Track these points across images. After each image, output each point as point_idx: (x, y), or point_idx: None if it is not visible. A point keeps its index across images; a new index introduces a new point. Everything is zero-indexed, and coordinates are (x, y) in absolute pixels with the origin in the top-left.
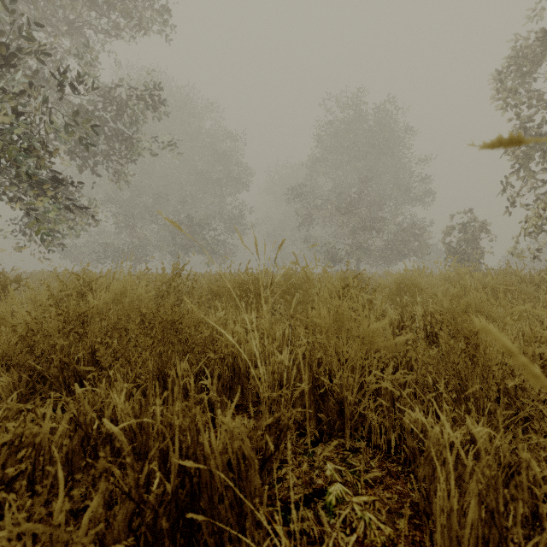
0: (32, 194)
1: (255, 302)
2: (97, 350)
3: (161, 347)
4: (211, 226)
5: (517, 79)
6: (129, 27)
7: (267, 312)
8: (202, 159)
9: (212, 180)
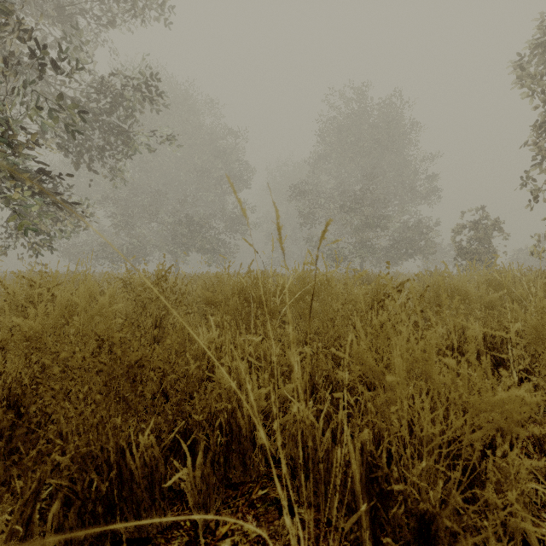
0: (9, 186)
1: (260, 314)
2: (20, 400)
3: (102, 412)
4: (211, 224)
5: (540, 64)
6: (122, 11)
7: (276, 327)
8: (202, 156)
9: (212, 178)
